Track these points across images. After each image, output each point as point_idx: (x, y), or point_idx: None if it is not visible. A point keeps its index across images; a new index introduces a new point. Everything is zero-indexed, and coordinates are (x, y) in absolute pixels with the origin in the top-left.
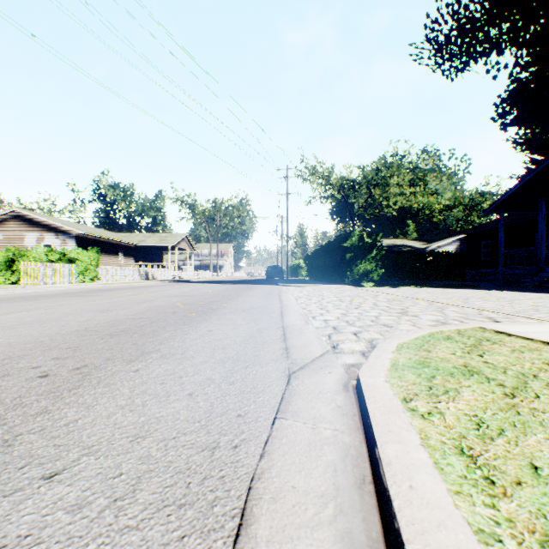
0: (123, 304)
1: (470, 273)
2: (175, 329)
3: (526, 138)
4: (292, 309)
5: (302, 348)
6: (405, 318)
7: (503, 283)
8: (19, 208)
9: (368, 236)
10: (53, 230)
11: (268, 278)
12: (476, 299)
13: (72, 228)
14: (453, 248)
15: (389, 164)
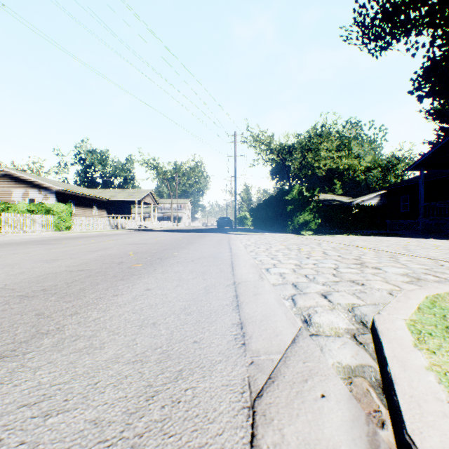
0: (76, 253)
1: (390, 223)
2: (107, 287)
3: (436, 109)
4: (243, 258)
5: (263, 324)
6: (368, 271)
7: (423, 232)
8: (7, 168)
9: (307, 190)
10: (36, 186)
11: (219, 227)
12: (415, 247)
13: (52, 185)
14: (374, 202)
15: (319, 132)
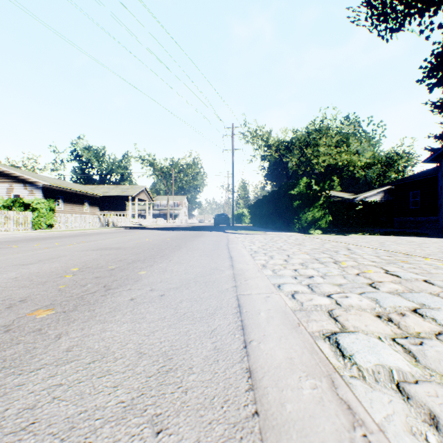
0: None
1: (398, 220)
2: None
3: None
4: (257, 288)
5: None
6: None
7: None
8: None
9: (316, 183)
10: (21, 181)
11: (215, 225)
12: None
13: (38, 180)
14: (378, 198)
15: (319, 127)
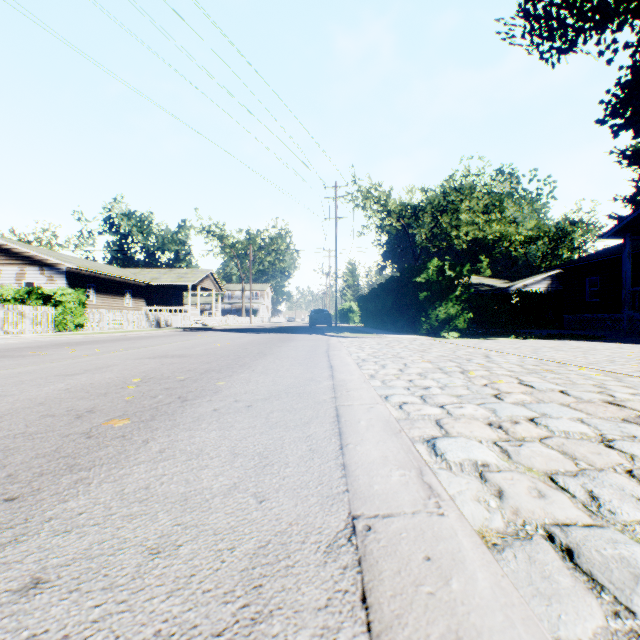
0: (28, 381)
1: (570, 318)
2: None
3: (636, 149)
4: (360, 399)
5: None
6: None
7: (630, 332)
8: None
9: (451, 267)
10: (37, 263)
11: (311, 325)
12: None
13: (60, 261)
14: (543, 287)
15: (459, 185)
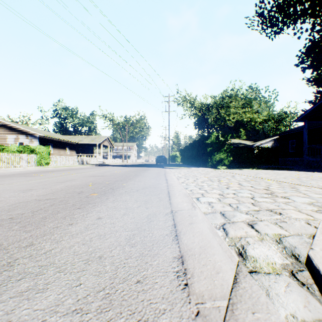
0: (48, 184)
1: (282, 160)
2: (65, 216)
3: (315, 77)
4: (177, 189)
5: (202, 258)
6: (280, 201)
7: (307, 166)
8: (3, 120)
9: (222, 136)
10: (24, 133)
11: (157, 163)
12: (306, 179)
13: (36, 132)
14: (270, 145)
15: (229, 94)
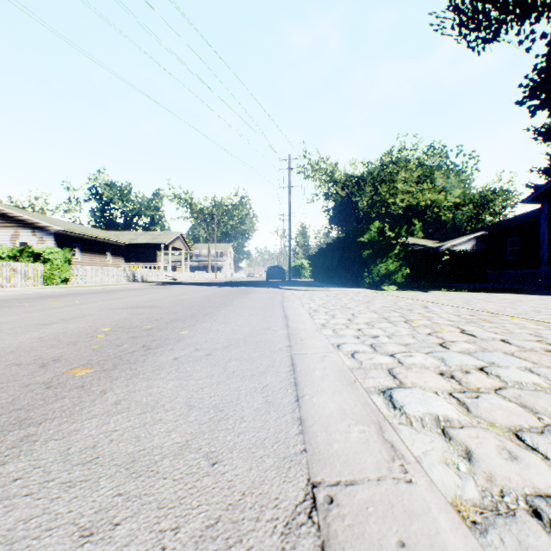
0: (6, 330)
1: (493, 274)
2: None
3: (549, 127)
4: (314, 348)
5: None
6: None
7: (547, 286)
8: None
9: (390, 228)
10: (29, 226)
11: (268, 279)
12: None
13: (50, 224)
14: (468, 247)
15: (396, 159)
